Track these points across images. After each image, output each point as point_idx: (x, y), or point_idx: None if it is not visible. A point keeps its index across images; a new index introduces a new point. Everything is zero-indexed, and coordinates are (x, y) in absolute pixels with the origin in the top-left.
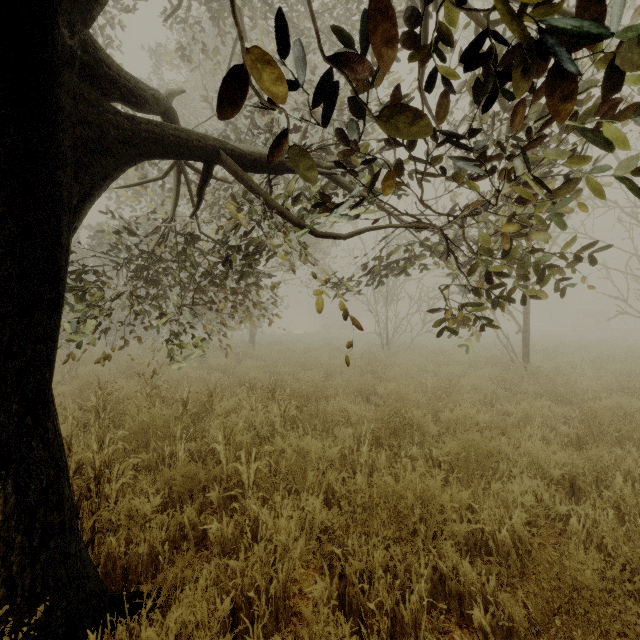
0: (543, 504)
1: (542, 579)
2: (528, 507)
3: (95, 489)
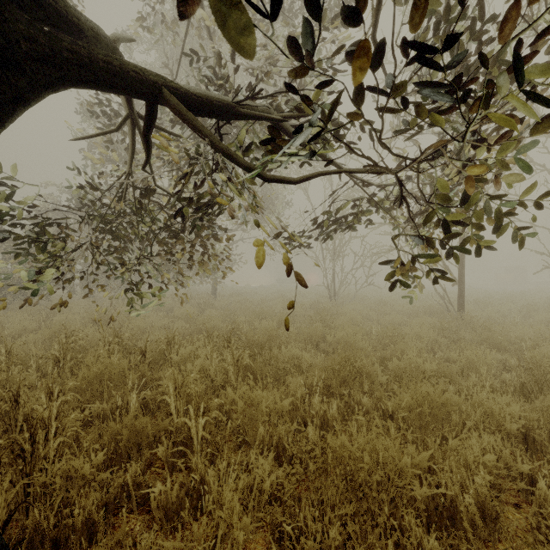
0: (503, 461)
1: (510, 549)
2: (490, 467)
3: (30, 449)
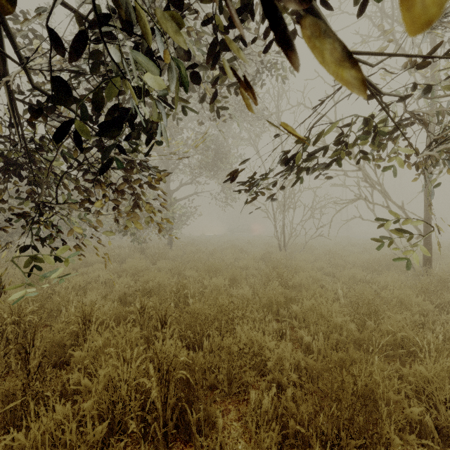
0: None
1: None
2: None
3: None
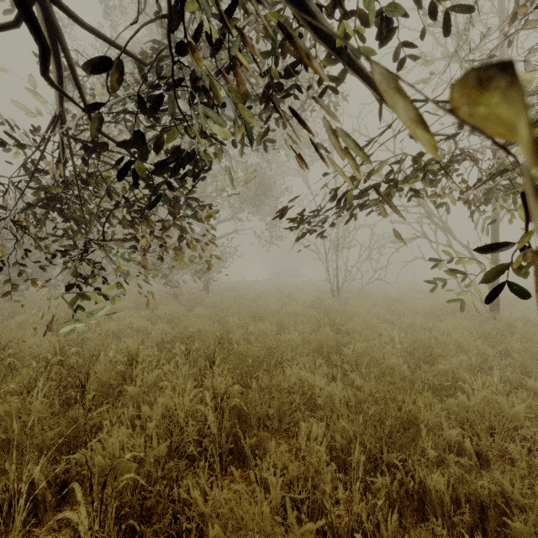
0: None
1: None
2: None
3: None
